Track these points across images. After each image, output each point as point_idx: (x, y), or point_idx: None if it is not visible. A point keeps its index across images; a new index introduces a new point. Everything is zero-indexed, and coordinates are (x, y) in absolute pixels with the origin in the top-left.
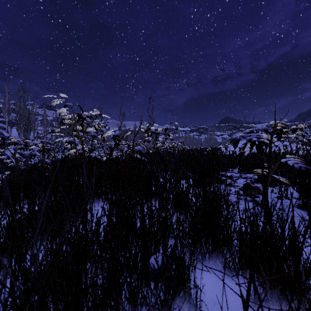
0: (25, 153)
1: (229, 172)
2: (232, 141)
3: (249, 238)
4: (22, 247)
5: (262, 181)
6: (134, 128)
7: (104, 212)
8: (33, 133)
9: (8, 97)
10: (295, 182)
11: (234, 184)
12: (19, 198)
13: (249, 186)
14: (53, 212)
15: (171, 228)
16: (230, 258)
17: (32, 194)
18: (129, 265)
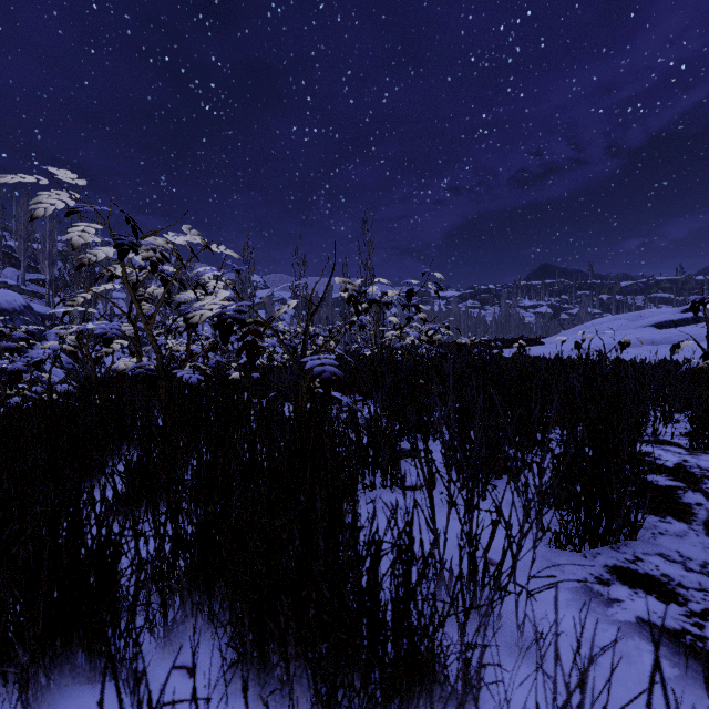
0: None
1: (656, 444)
2: None
3: None
4: None
5: None
6: (329, 293)
7: None
8: (104, 307)
9: (49, 228)
10: None
11: None
12: None
13: None
14: None
15: None
16: None
17: None
18: None
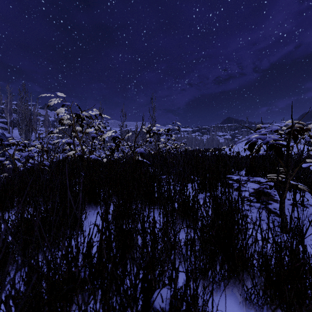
0: (23, 155)
1: (236, 175)
2: (246, 143)
3: (274, 263)
4: (3, 268)
5: (277, 188)
6: (136, 128)
7: (98, 230)
8: (35, 134)
9: (9, 98)
10: (309, 188)
11: (243, 189)
12: (12, 204)
13: (264, 194)
14: (43, 224)
15: (178, 245)
16: (252, 289)
17: (26, 200)
18: (126, 310)
